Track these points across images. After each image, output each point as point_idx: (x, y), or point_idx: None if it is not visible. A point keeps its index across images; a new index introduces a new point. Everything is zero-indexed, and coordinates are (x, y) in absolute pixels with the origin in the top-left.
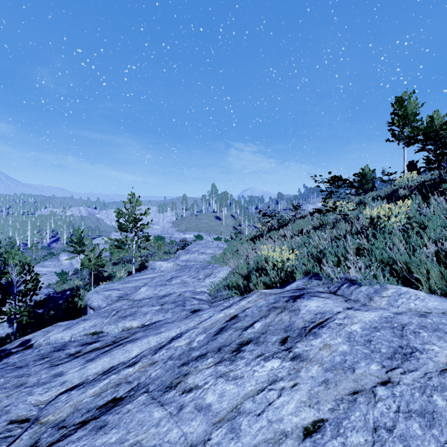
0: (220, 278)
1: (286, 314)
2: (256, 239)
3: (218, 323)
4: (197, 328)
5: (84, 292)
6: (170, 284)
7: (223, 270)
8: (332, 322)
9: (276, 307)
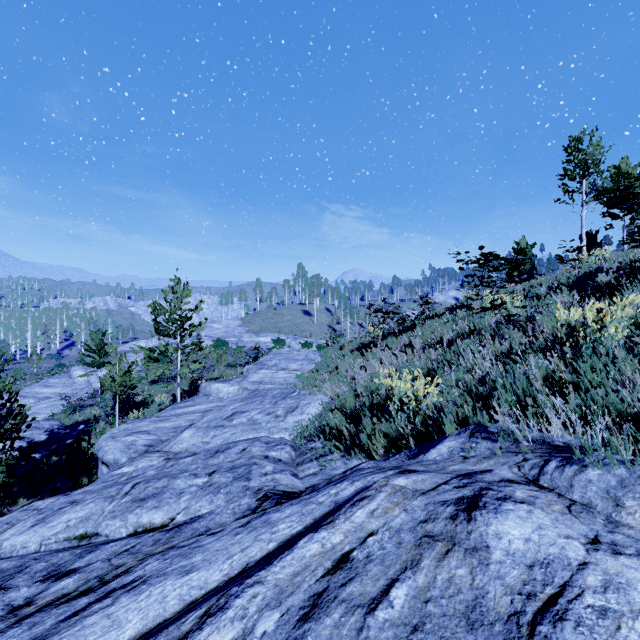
0: (310, 415)
1: (460, 561)
2: (366, 348)
3: (309, 574)
4: (262, 584)
5: (105, 427)
6: (231, 425)
7: (316, 401)
8: (580, 601)
9: (434, 536)
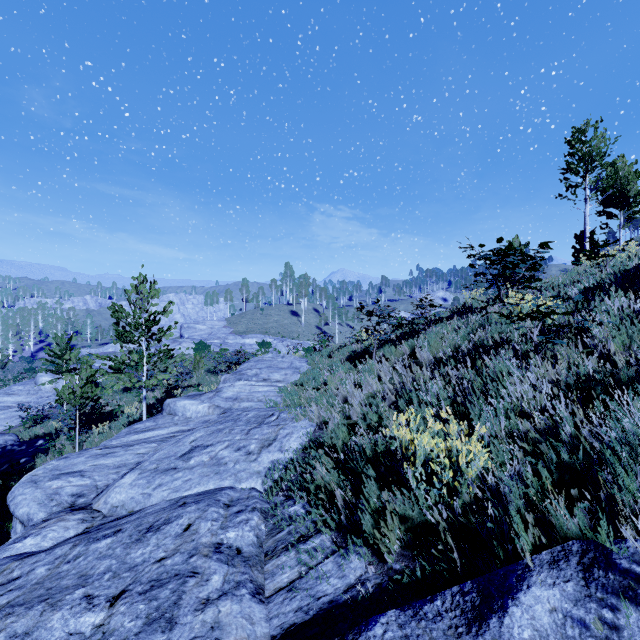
0: (291, 452)
1: None
2: (359, 358)
3: None
4: None
5: (65, 444)
6: (186, 468)
7: (299, 430)
8: None
9: None
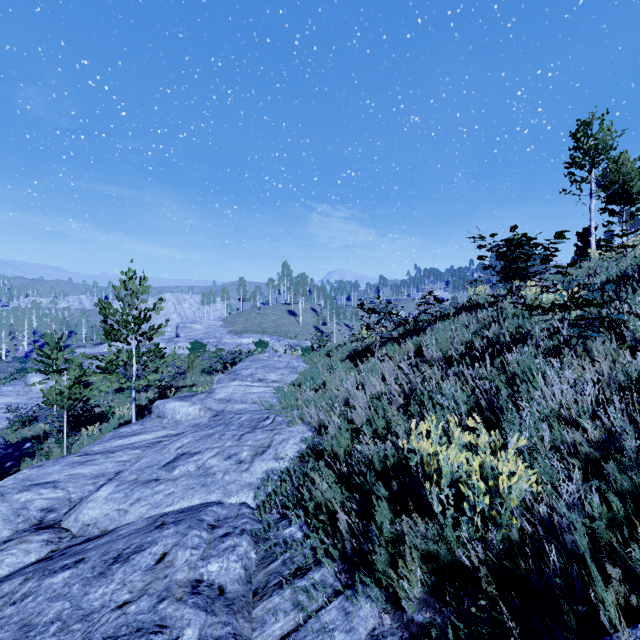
0: (287, 460)
1: None
2: (359, 357)
3: None
4: None
5: (52, 447)
6: (170, 479)
7: (296, 436)
8: None
9: None
